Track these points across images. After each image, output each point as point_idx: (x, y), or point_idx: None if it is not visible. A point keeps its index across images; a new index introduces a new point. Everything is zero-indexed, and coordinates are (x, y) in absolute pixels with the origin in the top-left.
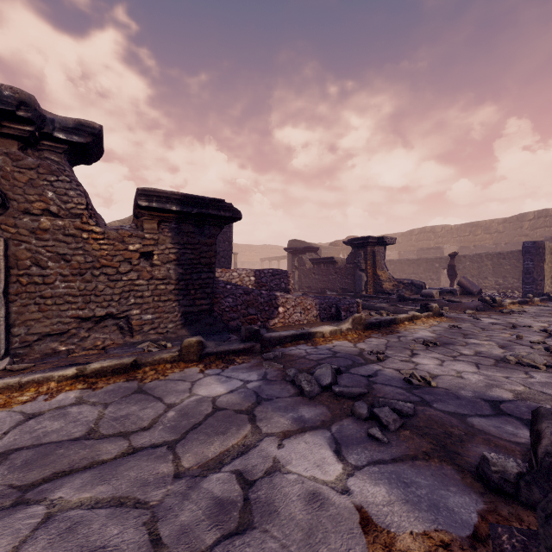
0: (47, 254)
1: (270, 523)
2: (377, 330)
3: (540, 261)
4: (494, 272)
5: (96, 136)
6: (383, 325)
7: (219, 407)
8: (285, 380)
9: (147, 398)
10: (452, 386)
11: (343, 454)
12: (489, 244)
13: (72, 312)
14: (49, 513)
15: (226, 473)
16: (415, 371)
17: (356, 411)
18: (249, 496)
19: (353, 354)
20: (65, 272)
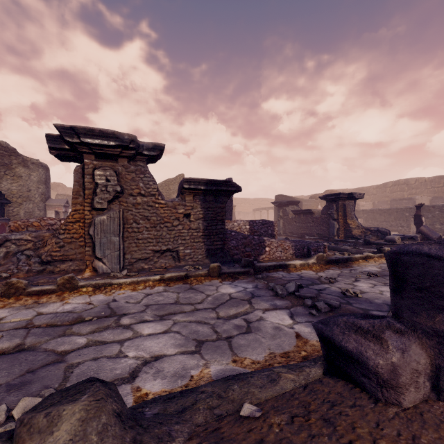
0: (140, 216)
1: (258, 332)
2: (335, 265)
3: None
4: None
5: (162, 150)
6: (341, 262)
7: (233, 297)
8: (268, 289)
9: (196, 291)
10: (371, 297)
11: (294, 318)
12: None
13: (150, 247)
14: (174, 322)
15: (239, 318)
16: (351, 289)
17: (305, 303)
18: (249, 325)
19: (313, 278)
20: (147, 225)
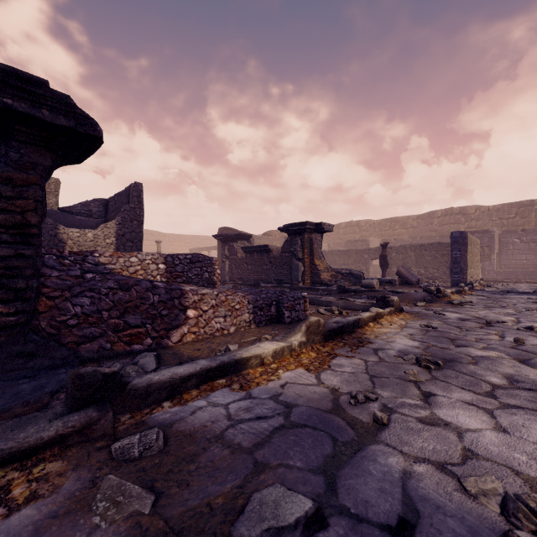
0: None
1: None
2: (340, 341)
3: (465, 251)
4: (417, 262)
5: None
6: (346, 331)
7: None
8: None
9: None
10: None
11: None
12: (407, 238)
13: None
14: None
15: None
16: (482, 468)
17: None
18: None
19: (324, 410)
20: None
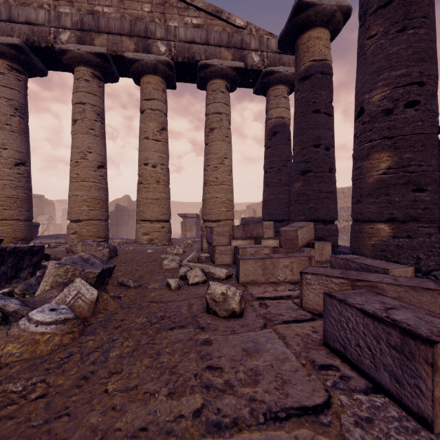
0: None
1: None
2: None
3: None
4: None
5: None
6: None
7: None
8: None
9: None
10: None
11: None
12: None
13: None
14: None
15: None
16: None
17: None
18: None
19: None
20: None
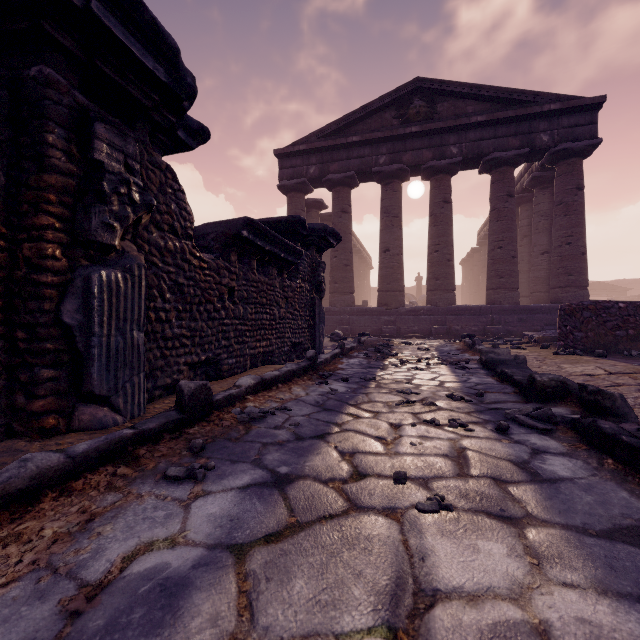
0: None
1: None
2: None
3: None
4: None
5: None
6: None
7: None
8: None
9: None
10: None
11: None
12: None
13: None
14: None
15: None
16: None
17: None
18: None
19: None
20: None
